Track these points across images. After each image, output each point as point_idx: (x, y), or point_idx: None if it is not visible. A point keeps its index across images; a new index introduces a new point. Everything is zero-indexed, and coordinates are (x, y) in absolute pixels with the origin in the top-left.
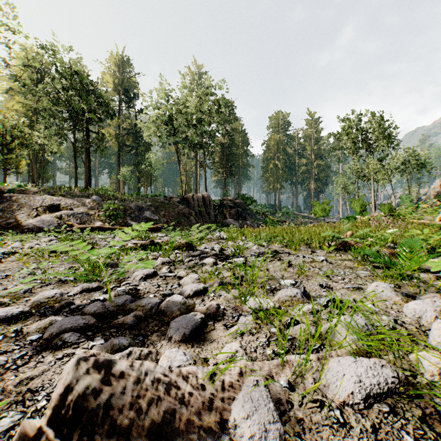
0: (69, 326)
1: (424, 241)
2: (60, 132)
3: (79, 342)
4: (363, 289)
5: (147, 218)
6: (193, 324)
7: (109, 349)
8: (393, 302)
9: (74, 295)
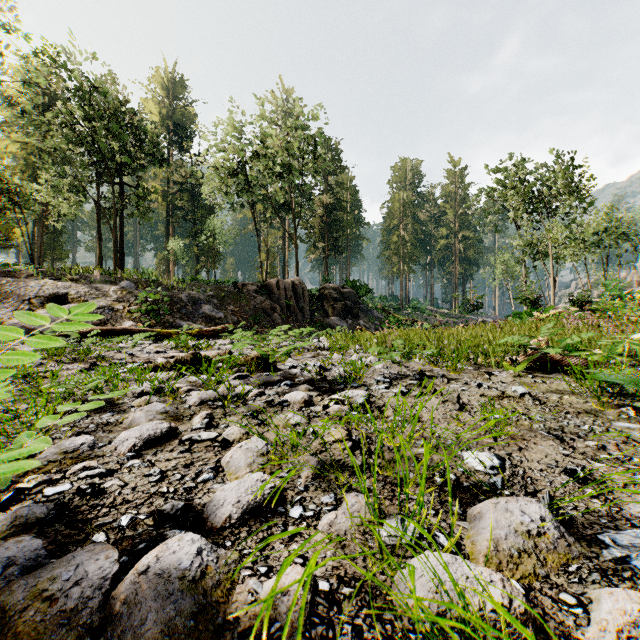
0: None
1: None
2: (76, 185)
3: None
4: None
5: (206, 316)
6: None
7: None
8: None
9: None
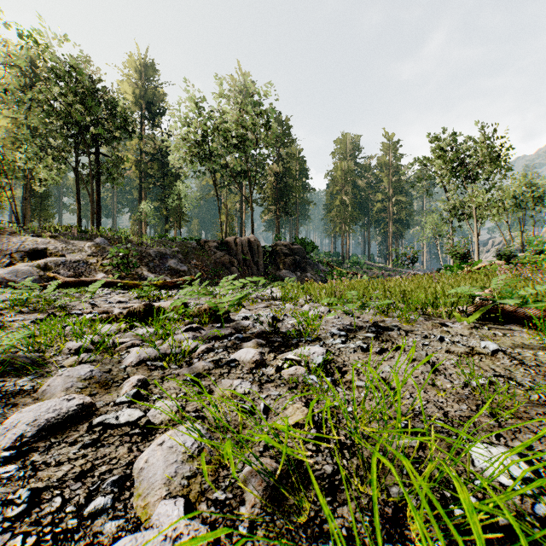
0: None
1: None
2: (58, 154)
3: None
4: None
5: (171, 269)
6: None
7: None
8: None
9: None
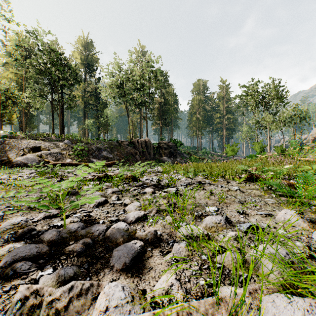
0: (23, 255)
1: (313, 174)
2: (42, 94)
3: (29, 272)
4: (273, 216)
5: (104, 156)
6: (133, 253)
7: (54, 280)
8: (301, 228)
9: (38, 221)
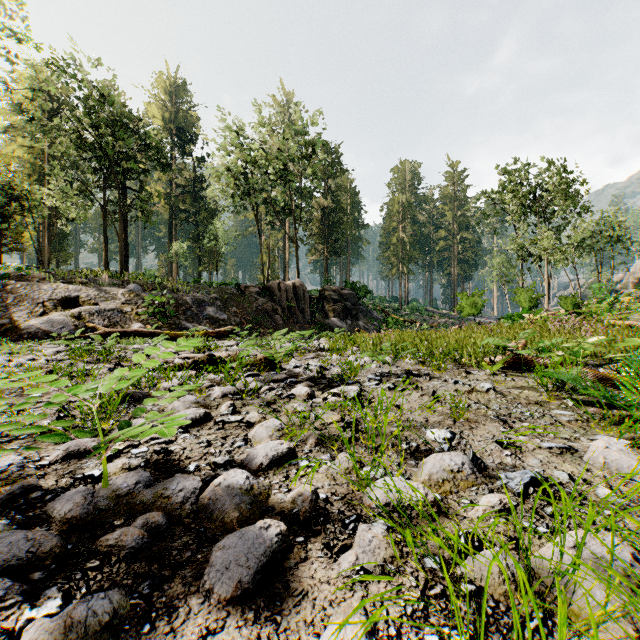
0: None
1: None
2: (83, 190)
3: (0, 610)
4: (578, 451)
5: (210, 318)
6: (260, 554)
7: (58, 636)
8: None
9: (51, 464)
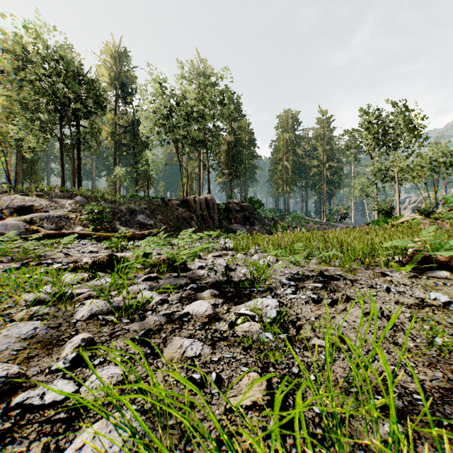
0: None
1: None
2: (45, 126)
3: None
4: None
5: (140, 223)
6: None
7: None
8: None
9: None
